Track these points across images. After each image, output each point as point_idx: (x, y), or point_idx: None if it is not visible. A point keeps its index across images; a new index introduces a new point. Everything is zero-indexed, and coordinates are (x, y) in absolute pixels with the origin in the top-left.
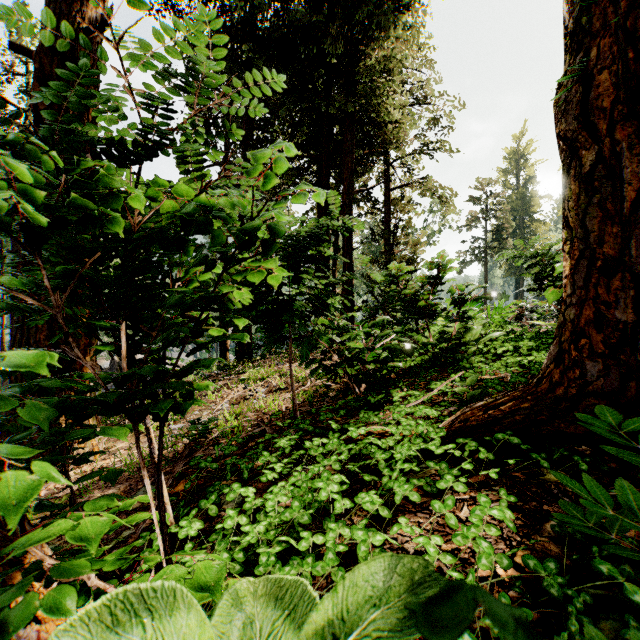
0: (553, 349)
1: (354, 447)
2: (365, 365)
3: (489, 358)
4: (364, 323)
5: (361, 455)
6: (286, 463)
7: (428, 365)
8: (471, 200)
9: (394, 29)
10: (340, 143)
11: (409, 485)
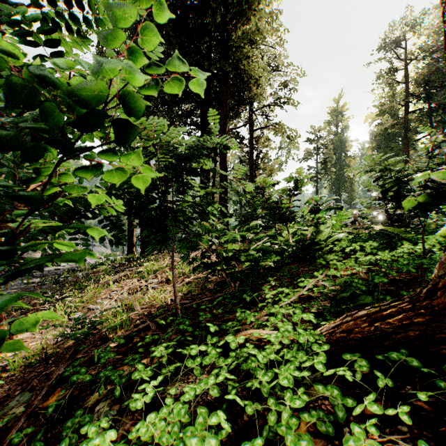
0: (445, 258)
1: (232, 354)
2: (240, 264)
3: (339, 256)
4: (239, 227)
5: (240, 368)
6: (163, 373)
7: (289, 261)
8: (307, 141)
9: (258, 7)
10: (218, 93)
11: (307, 441)
